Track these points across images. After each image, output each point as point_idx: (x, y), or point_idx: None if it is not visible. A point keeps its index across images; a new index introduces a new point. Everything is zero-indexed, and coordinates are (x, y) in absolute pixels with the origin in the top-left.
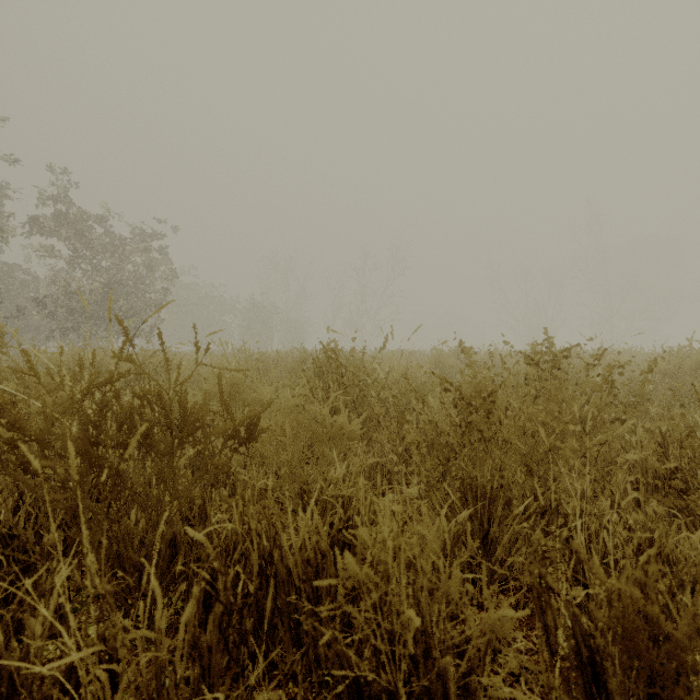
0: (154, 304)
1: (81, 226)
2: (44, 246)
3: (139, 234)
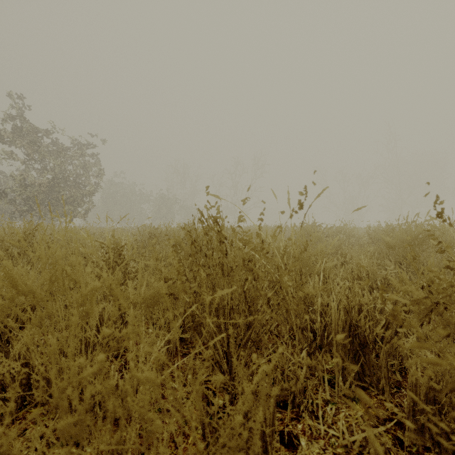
0: (88, 194)
1: (33, 138)
2: (6, 151)
3: (78, 145)
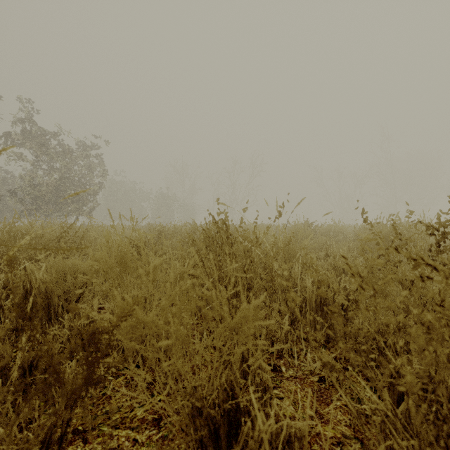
0: (92, 193)
1: (41, 140)
2: (16, 153)
3: (83, 146)
